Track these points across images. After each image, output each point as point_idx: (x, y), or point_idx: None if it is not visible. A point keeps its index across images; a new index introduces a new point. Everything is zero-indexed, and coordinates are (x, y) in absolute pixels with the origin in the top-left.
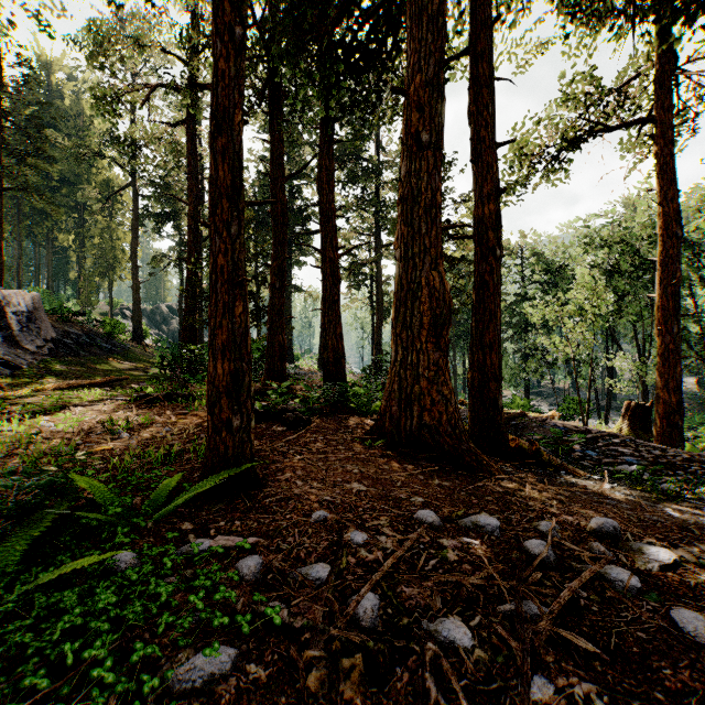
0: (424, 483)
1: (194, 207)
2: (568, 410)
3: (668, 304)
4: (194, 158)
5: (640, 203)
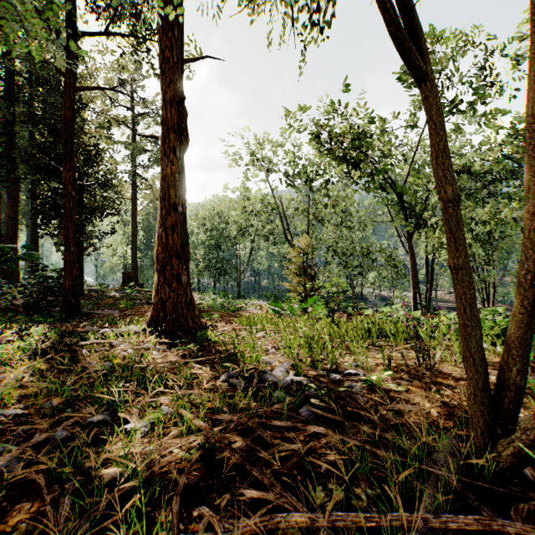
0: None
1: None
2: None
3: (133, 254)
4: None
5: None
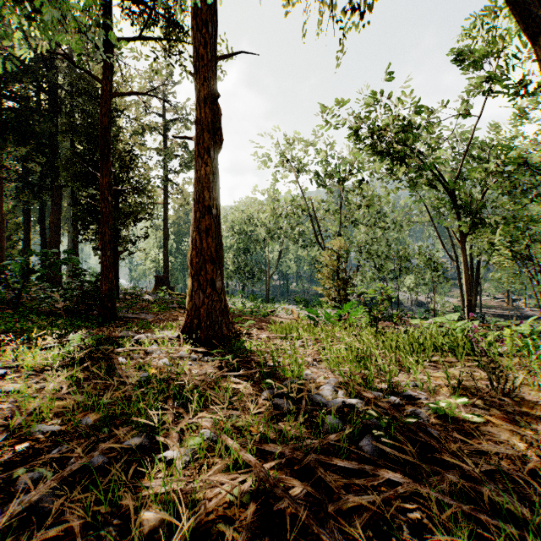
0: None
1: None
2: None
3: (165, 258)
4: None
5: None
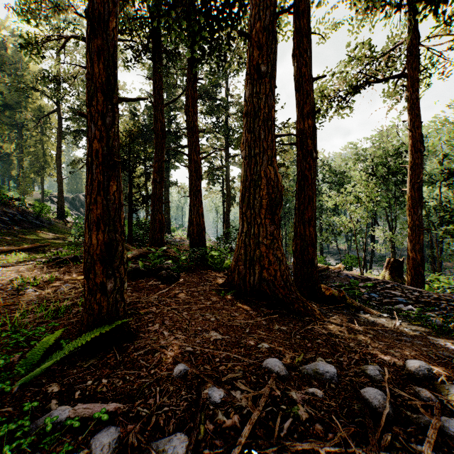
0: (267, 328)
1: None
2: (348, 263)
3: (415, 195)
4: None
5: (391, 133)
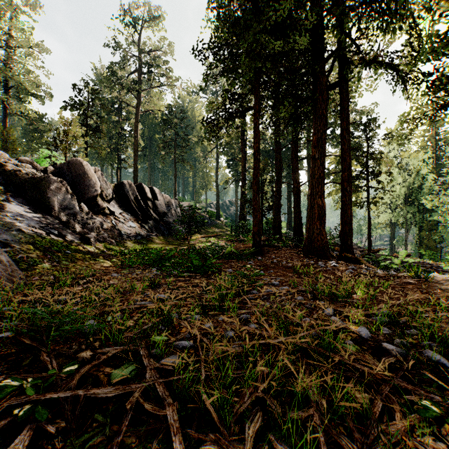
0: (303, 258)
1: (244, 163)
2: None
3: None
4: (244, 141)
5: None
